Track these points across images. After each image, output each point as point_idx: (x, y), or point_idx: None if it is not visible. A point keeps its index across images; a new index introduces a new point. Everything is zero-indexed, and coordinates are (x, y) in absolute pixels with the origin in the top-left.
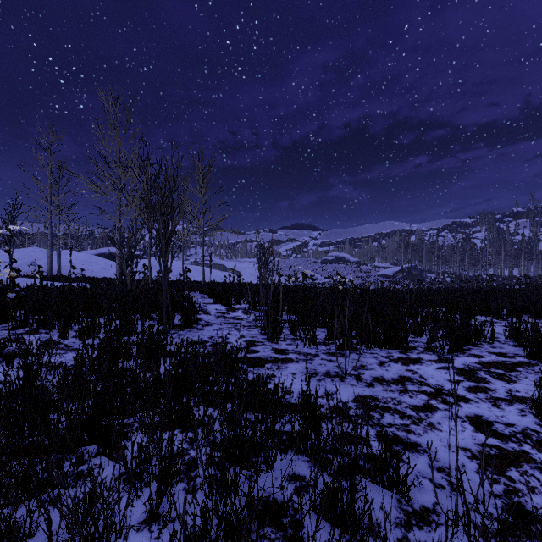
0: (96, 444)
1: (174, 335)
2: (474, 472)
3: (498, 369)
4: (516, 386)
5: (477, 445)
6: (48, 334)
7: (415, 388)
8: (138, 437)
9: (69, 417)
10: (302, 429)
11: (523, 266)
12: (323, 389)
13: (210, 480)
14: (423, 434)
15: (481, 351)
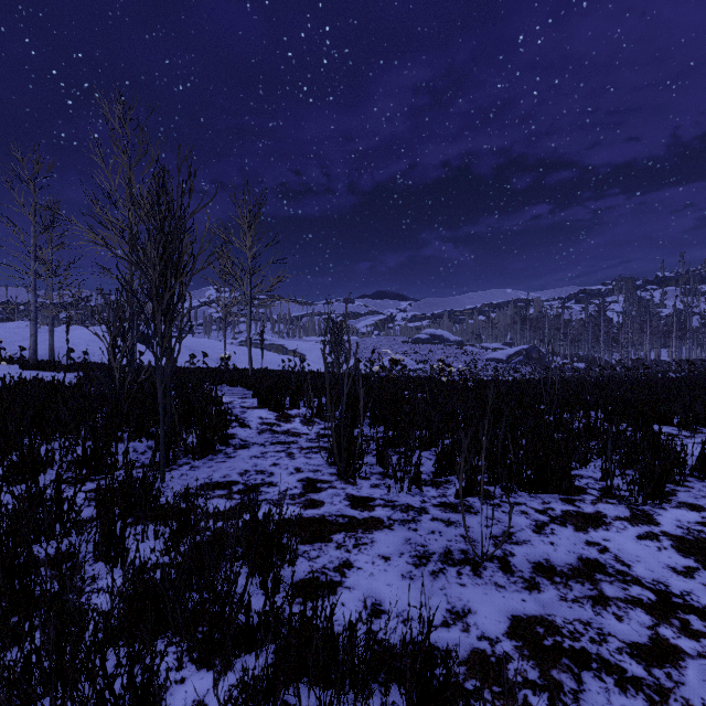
0: None
1: (181, 469)
2: None
3: None
4: None
5: None
6: None
7: (617, 591)
8: None
9: None
10: None
11: (675, 347)
12: (445, 598)
13: None
14: None
15: (694, 495)
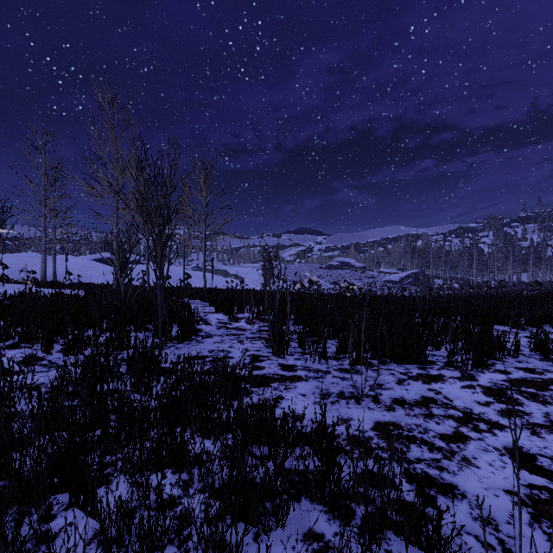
0: (68, 493)
1: (170, 349)
2: (526, 524)
3: (529, 388)
4: (552, 409)
5: (523, 487)
6: (31, 349)
7: (441, 412)
8: (121, 480)
9: (36, 461)
10: (319, 472)
11: (532, 271)
12: (338, 413)
13: (206, 547)
14: (457, 471)
15: (506, 366)
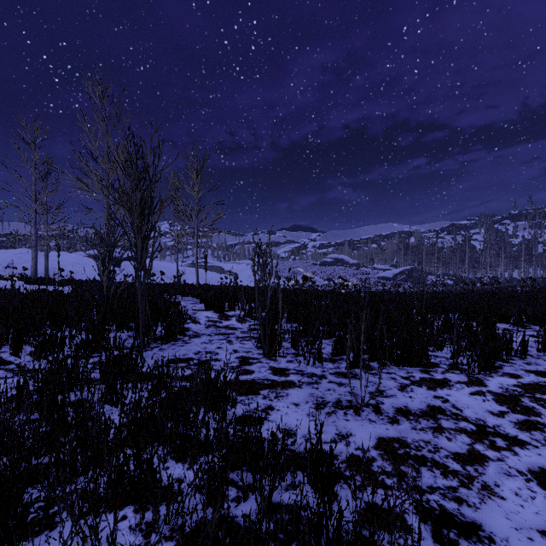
0: None
1: (153, 350)
2: None
3: (544, 394)
4: None
5: None
6: None
7: (451, 424)
8: (69, 523)
9: None
10: (313, 515)
11: (524, 268)
12: (335, 427)
13: None
14: (479, 504)
15: (515, 368)
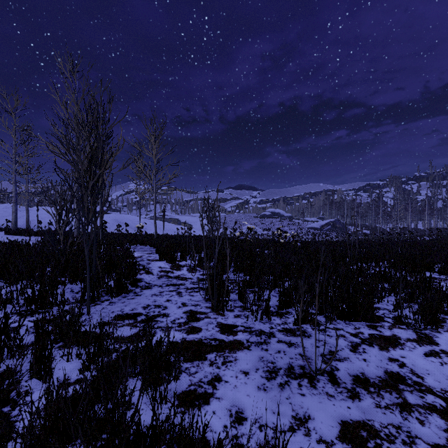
0: None
1: (103, 304)
2: None
3: None
4: None
5: None
6: None
7: (417, 398)
8: None
9: None
10: None
11: (427, 220)
12: (291, 406)
13: None
14: None
15: None
